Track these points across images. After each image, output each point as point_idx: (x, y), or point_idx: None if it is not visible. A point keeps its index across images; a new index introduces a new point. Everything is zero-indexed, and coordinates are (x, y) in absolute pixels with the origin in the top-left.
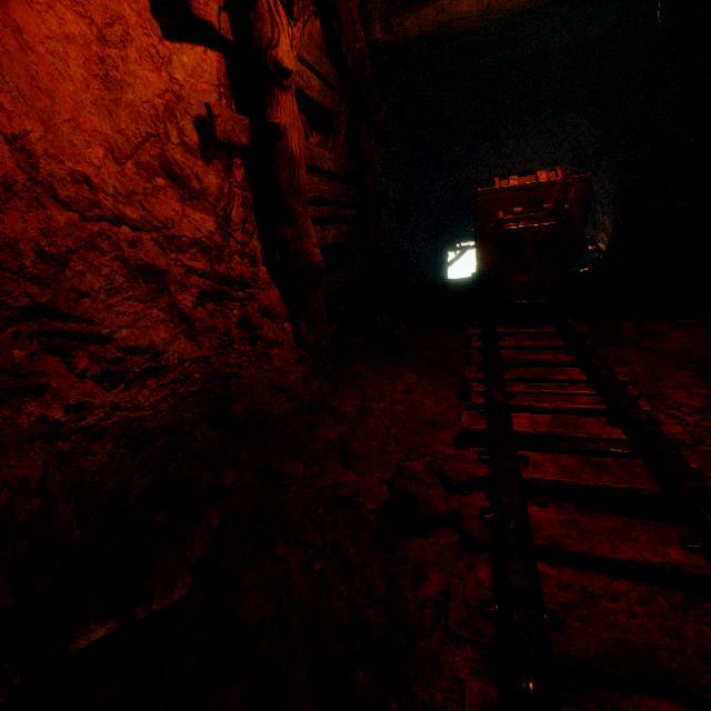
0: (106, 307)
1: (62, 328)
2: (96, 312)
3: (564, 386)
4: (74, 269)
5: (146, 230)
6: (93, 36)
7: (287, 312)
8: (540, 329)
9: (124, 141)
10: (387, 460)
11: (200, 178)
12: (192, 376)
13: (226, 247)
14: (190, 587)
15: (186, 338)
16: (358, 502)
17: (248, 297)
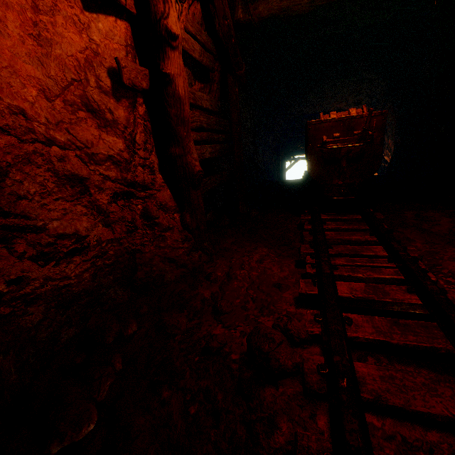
0: (40, 205)
1: (4, 222)
2: (32, 210)
3: (372, 260)
4: (14, 178)
5: (71, 149)
6: (28, 5)
7: (176, 206)
8: (351, 216)
9: (54, 84)
10: (246, 315)
11: (112, 111)
12: (108, 252)
13: (132, 161)
14: (96, 423)
15: (103, 226)
16: (225, 352)
17: (148, 196)
